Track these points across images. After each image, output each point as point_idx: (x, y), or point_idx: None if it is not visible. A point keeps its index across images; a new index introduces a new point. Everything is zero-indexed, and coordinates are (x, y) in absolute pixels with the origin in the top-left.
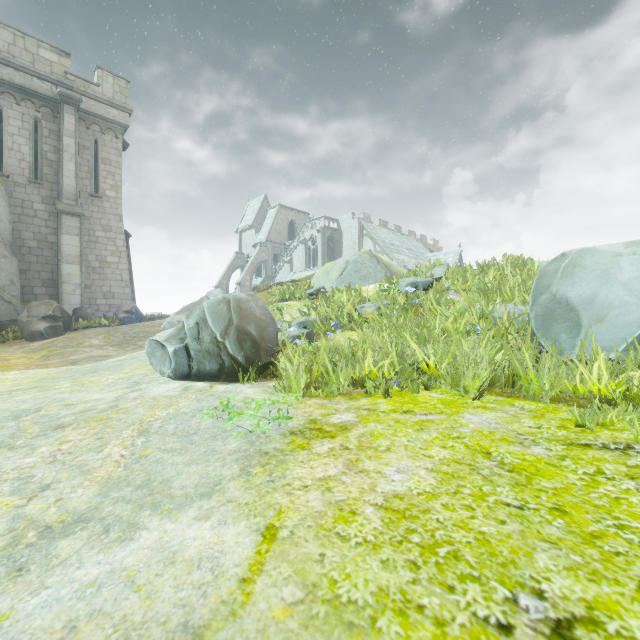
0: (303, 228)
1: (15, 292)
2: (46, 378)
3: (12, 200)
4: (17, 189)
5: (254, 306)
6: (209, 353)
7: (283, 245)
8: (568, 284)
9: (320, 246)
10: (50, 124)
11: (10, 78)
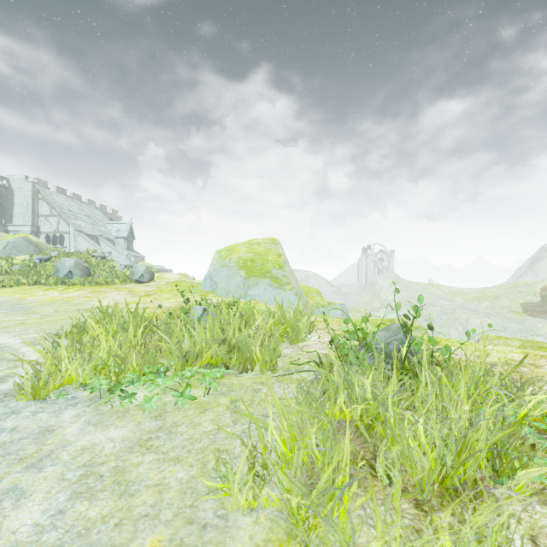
0: None
1: None
2: None
3: None
4: None
5: None
6: None
7: None
8: (60, 265)
9: None
10: None
11: None
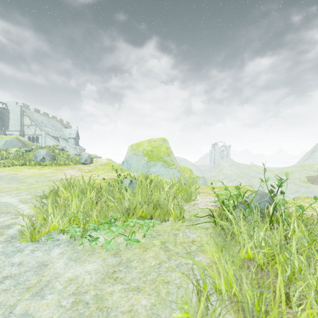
0: None
1: None
2: None
3: None
4: None
5: None
6: None
7: None
8: (37, 154)
9: None
10: None
11: None
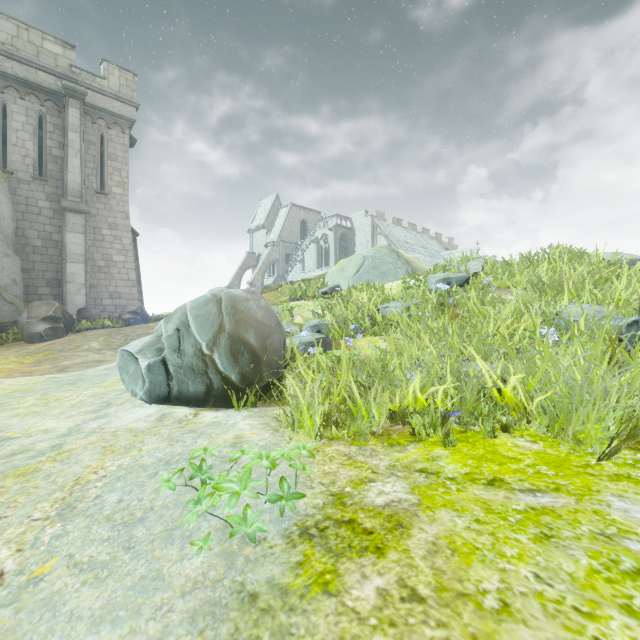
0: (315, 227)
1: (18, 292)
2: (18, 391)
3: (16, 197)
4: (21, 186)
5: (254, 306)
6: (192, 370)
7: (295, 244)
8: None
9: (332, 245)
10: (55, 119)
11: (14, 71)
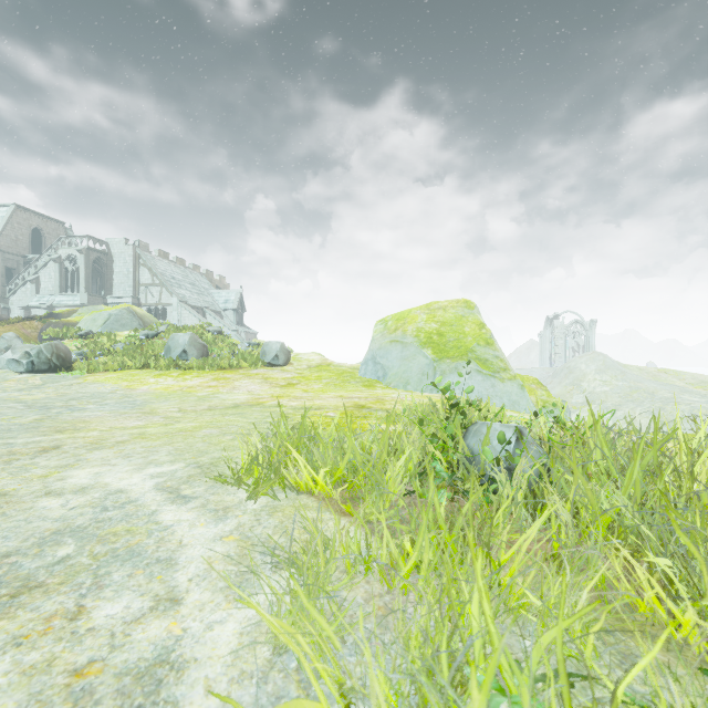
0: (57, 243)
1: None
2: None
3: None
4: None
5: (62, 346)
6: (45, 363)
7: (22, 257)
8: (171, 342)
9: (83, 269)
10: None
11: None
